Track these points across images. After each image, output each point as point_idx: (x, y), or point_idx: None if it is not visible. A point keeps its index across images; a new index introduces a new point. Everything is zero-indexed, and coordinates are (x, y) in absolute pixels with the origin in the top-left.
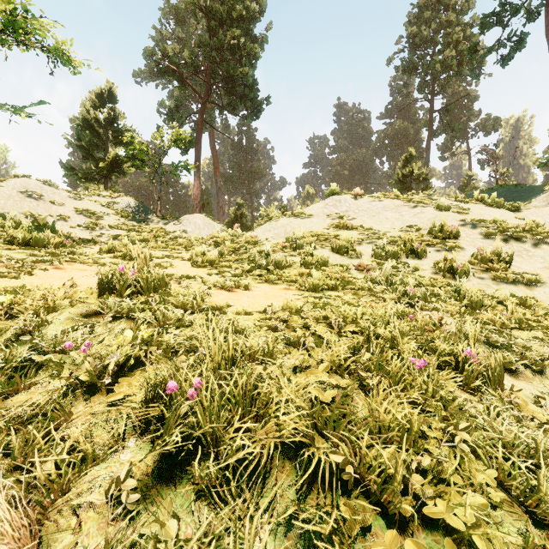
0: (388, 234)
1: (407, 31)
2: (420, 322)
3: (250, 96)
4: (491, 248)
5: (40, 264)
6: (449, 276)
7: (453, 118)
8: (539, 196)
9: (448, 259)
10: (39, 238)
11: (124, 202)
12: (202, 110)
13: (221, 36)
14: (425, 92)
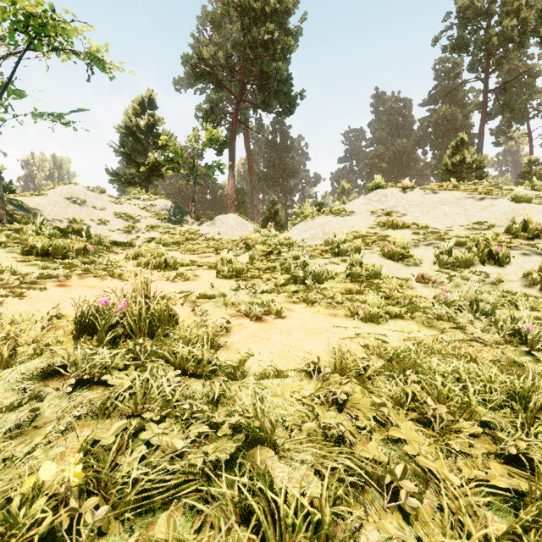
0: (450, 233)
1: (457, 4)
2: None
3: (284, 91)
4: None
5: (43, 281)
6: None
7: (510, 98)
8: None
9: None
10: (58, 247)
11: (161, 204)
12: (236, 109)
13: (255, 33)
14: (478, 70)
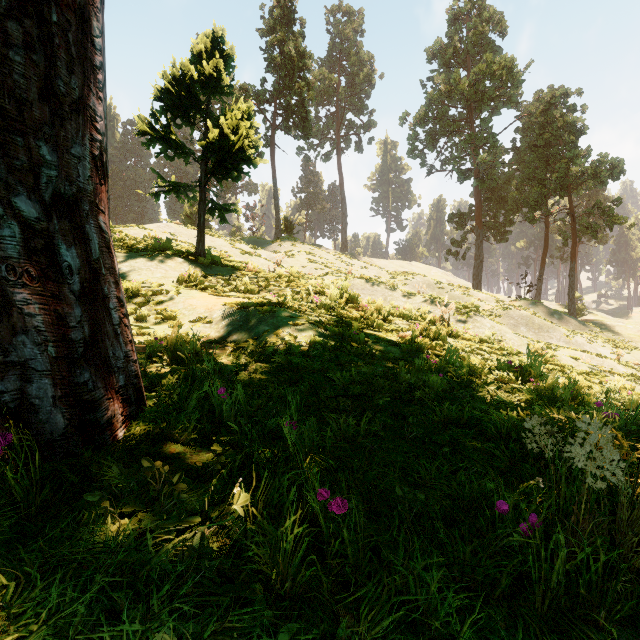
0: None
1: None
2: None
3: None
4: (242, 259)
5: None
6: None
7: None
8: (267, 246)
9: None
10: None
11: None
12: None
13: None
14: None
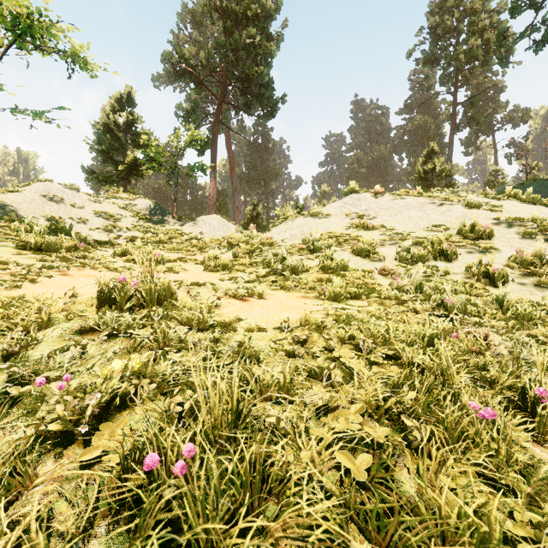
0: (412, 234)
1: (429, 21)
2: (466, 343)
3: (266, 95)
4: (531, 249)
5: (47, 270)
6: (485, 281)
7: (477, 111)
8: None
9: (482, 262)
10: (51, 242)
11: (142, 203)
12: (217, 111)
13: (237, 36)
14: (447, 84)
